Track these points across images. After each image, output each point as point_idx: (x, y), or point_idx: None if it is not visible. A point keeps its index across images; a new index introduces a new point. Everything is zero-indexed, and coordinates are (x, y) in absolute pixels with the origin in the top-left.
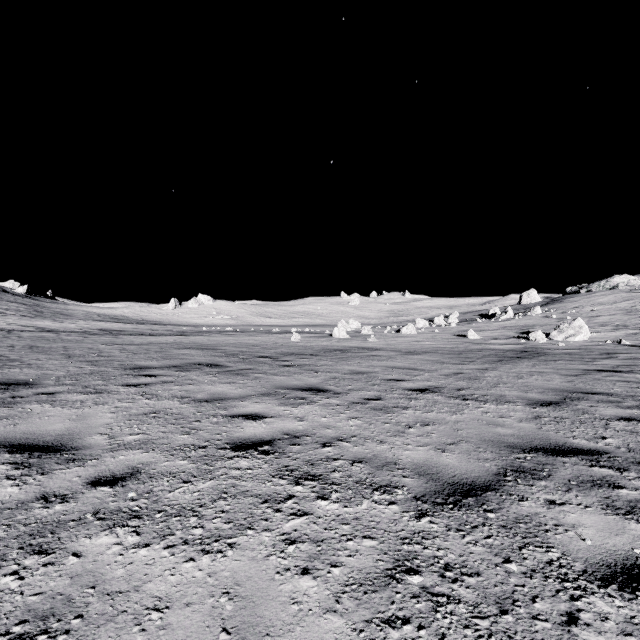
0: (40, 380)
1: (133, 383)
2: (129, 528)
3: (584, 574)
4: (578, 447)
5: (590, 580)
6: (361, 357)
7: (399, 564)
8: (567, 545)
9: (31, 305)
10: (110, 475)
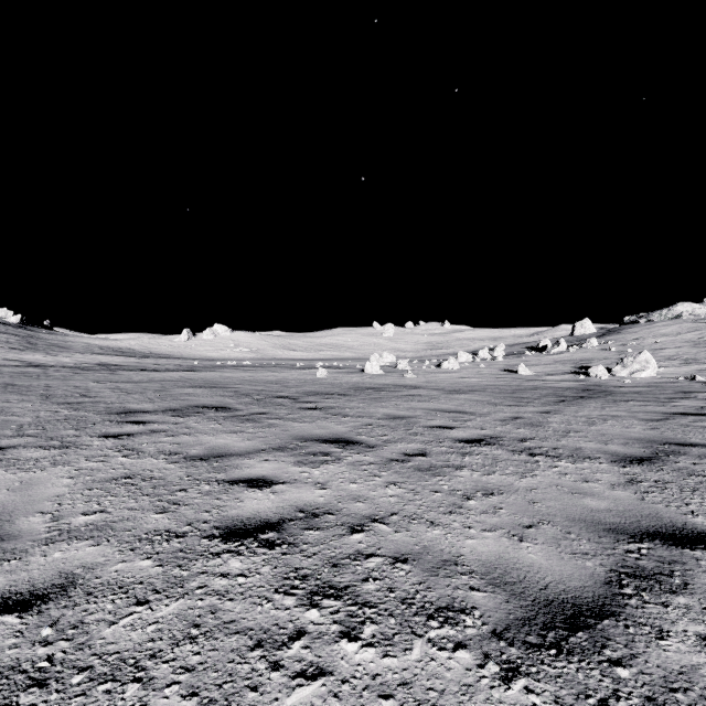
0: None
1: (113, 433)
2: None
3: None
4: (705, 531)
5: None
6: (398, 397)
7: None
8: None
9: (24, 336)
10: (27, 590)
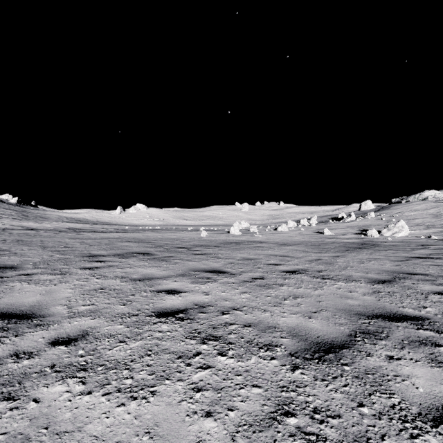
0: (22, 265)
1: (88, 267)
2: (77, 379)
3: (419, 416)
4: (407, 314)
5: (424, 421)
6: (250, 248)
7: (279, 408)
8: (405, 392)
9: (20, 211)
10: (66, 337)
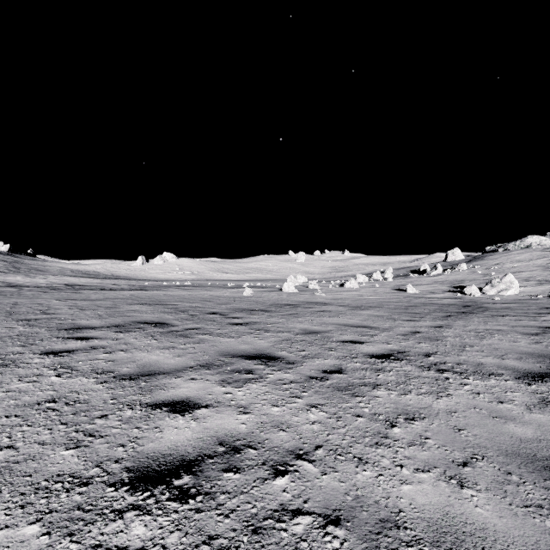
0: None
1: (56, 350)
2: None
3: None
4: None
5: None
6: (311, 313)
7: None
8: None
9: (11, 262)
10: None
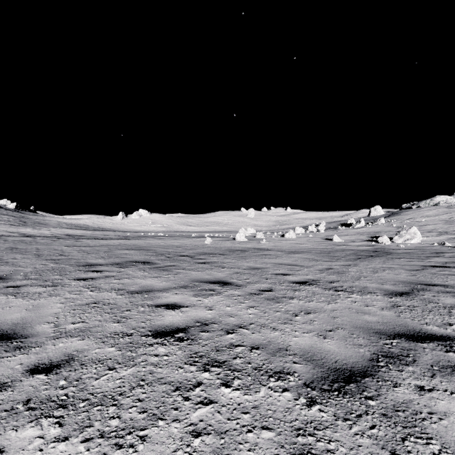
0: (11, 275)
1: (83, 277)
2: (54, 419)
3: None
4: (432, 333)
5: None
6: (256, 256)
7: None
8: (444, 436)
9: (18, 217)
10: (48, 362)
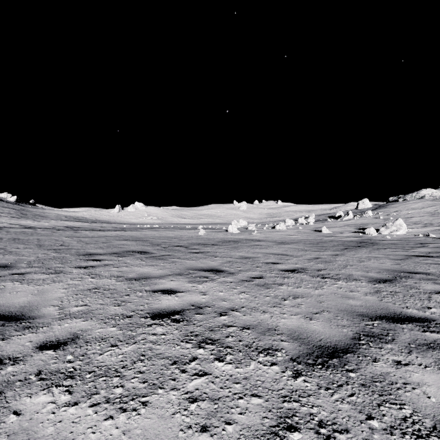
0: (16, 263)
1: (83, 266)
2: (63, 387)
3: (434, 430)
4: (411, 315)
5: None
6: (248, 246)
7: (281, 421)
8: (416, 402)
9: (19, 209)
10: (55, 340)
